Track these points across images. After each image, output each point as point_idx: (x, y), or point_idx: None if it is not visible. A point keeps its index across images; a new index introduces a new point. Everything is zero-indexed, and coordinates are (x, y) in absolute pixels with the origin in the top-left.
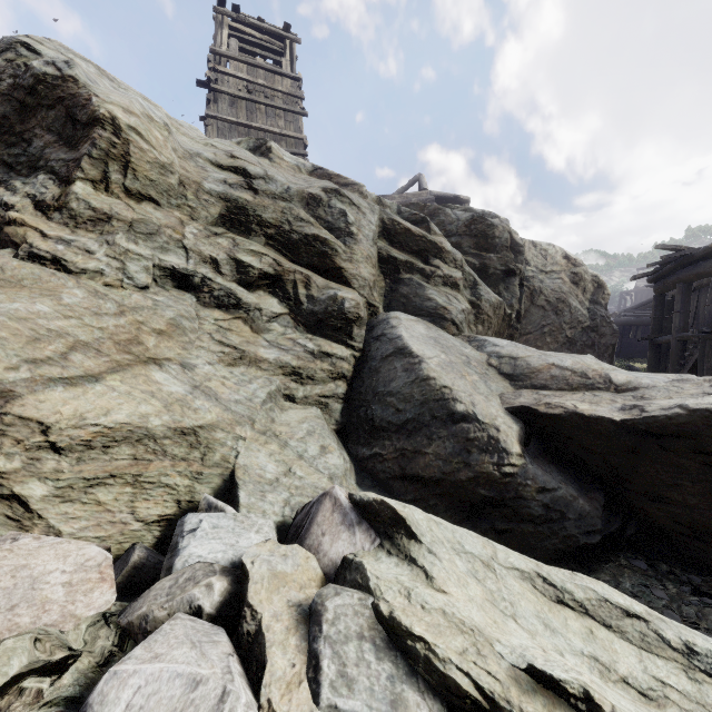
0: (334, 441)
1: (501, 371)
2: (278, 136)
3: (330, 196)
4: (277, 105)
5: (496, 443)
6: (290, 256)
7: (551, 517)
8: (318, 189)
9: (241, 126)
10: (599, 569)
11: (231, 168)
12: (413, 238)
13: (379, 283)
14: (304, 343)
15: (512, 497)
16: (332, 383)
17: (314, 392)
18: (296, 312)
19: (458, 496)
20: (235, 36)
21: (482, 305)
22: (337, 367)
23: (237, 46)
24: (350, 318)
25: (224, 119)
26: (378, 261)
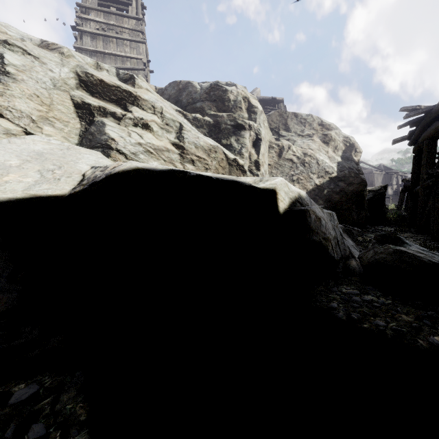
0: None
1: (83, 178)
2: (125, 58)
3: None
4: (123, 37)
5: None
6: None
7: None
8: None
9: (98, 53)
10: None
11: None
12: (109, 88)
13: (75, 124)
14: None
15: None
16: None
17: None
18: None
19: None
20: None
21: (186, 146)
22: None
23: (96, 0)
24: None
25: (86, 49)
26: (75, 107)
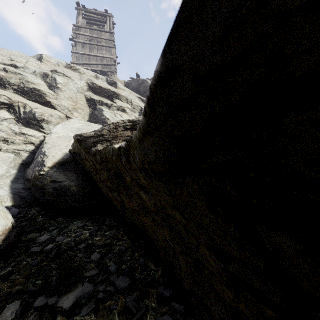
0: (8, 165)
1: None
2: (103, 58)
3: (53, 73)
4: (102, 45)
5: (43, 162)
6: (27, 97)
7: (60, 194)
8: (49, 71)
9: (86, 55)
10: (79, 217)
11: (10, 65)
12: (104, 90)
13: (87, 110)
14: (14, 129)
15: (44, 185)
16: (24, 145)
17: (12, 148)
18: (19, 118)
19: (37, 186)
20: (88, 18)
21: None
22: (28, 139)
23: (85, 22)
24: (39, 120)
25: (79, 53)
26: (87, 101)
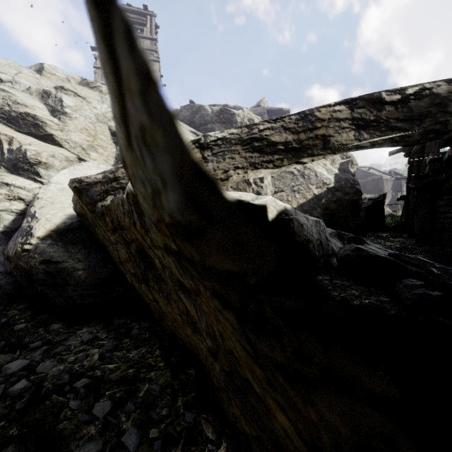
0: None
1: None
2: None
3: (58, 91)
4: None
5: (30, 230)
6: (15, 127)
7: (58, 283)
8: (52, 87)
9: None
10: (88, 322)
11: None
12: None
13: (112, 149)
14: None
15: (31, 267)
16: (7, 202)
17: None
18: (1, 159)
19: (22, 269)
20: None
21: None
22: (14, 193)
23: None
24: (32, 162)
25: None
26: (111, 135)
